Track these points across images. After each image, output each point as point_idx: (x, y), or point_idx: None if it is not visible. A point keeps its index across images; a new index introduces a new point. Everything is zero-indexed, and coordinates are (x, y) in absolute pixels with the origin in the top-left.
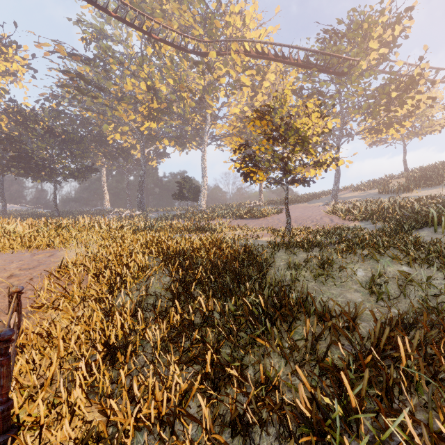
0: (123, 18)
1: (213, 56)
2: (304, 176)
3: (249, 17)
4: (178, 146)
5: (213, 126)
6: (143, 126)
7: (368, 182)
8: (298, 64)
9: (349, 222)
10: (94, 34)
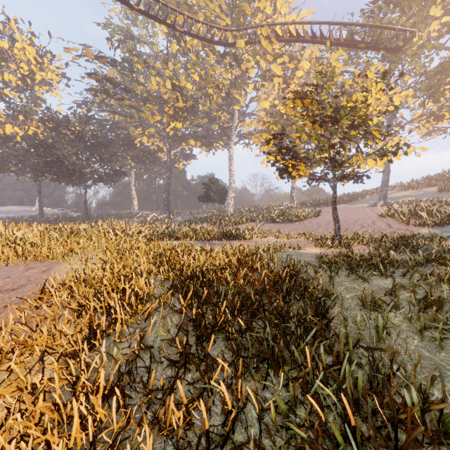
0: (146, 11)
1: (241, 45)
2: (356, 170)
3: (280, 1)
4: (204, 146)
5: (241, 124)
6: (169, 126)
7: (422, 179)
8: (340, 43)
9: (416, 228)
10: (122, 37)
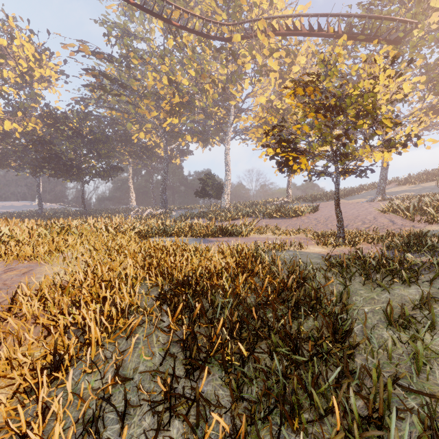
0: (142, 5)
1: (238, 40)
2: (359, 164)
3: None
4: (201, 142)
5: (237, 119)
6: (165, 122)
7: (419, 174)
8: (338, 35)
9: (422, 225)
10: (119, 34)
